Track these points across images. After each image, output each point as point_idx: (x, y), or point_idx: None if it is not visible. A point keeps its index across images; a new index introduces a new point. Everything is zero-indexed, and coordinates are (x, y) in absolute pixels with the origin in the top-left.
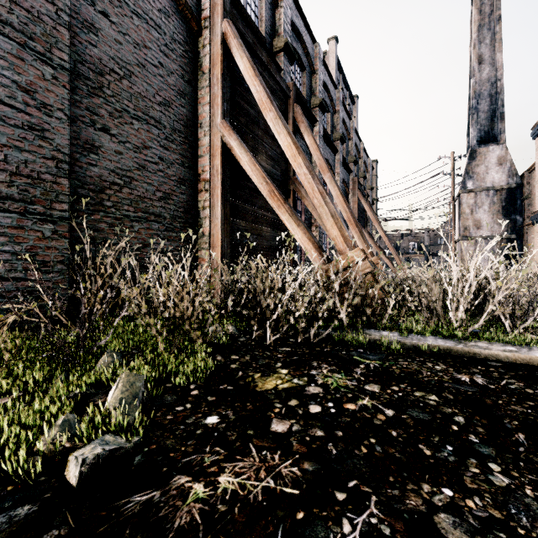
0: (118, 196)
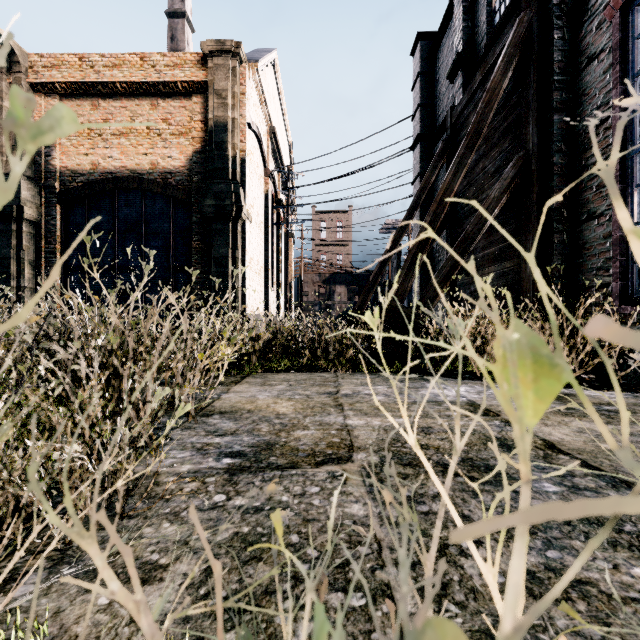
0: None
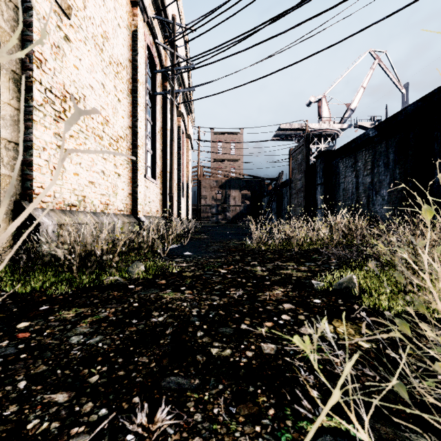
0: None
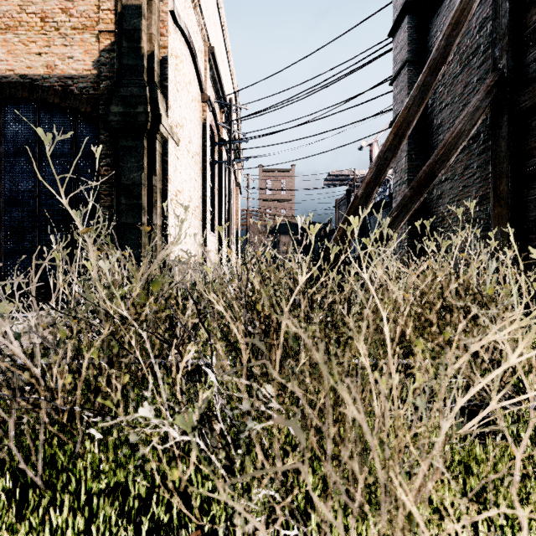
0: (451, 218)
